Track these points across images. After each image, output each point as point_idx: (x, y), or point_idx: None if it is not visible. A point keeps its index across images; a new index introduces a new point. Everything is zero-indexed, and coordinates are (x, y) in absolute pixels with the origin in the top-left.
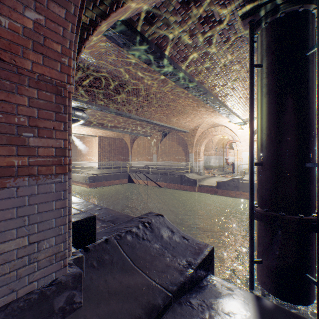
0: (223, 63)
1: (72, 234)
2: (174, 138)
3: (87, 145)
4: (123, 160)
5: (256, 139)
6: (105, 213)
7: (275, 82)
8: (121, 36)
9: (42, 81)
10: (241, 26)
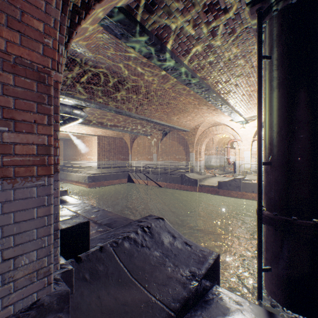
0: (226, 57)
1: (62, 242)
2: (174, 138)
3: (87, 145)
4: (123, 160)
5: (263, 137)
6: (103, 215)
7: (286, 74)
8: (118, 25)
9: (20, 65)
10: (248, 15)
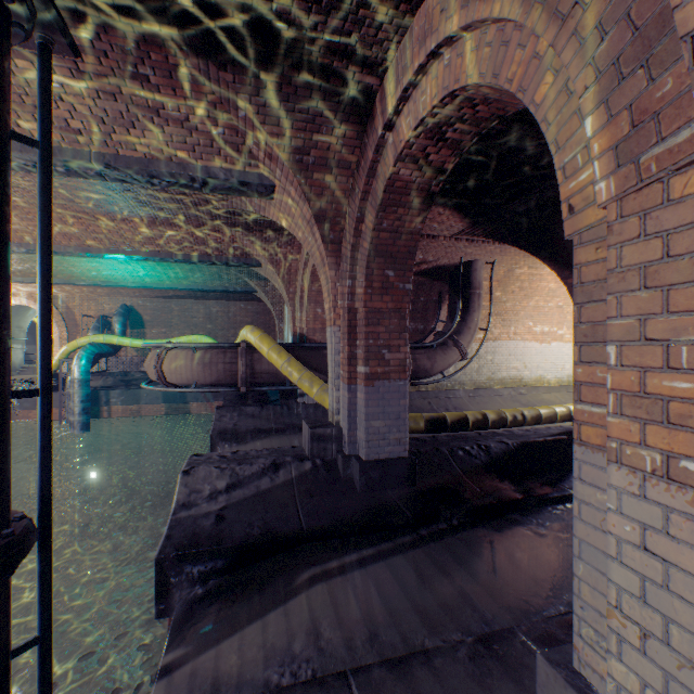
0: None
1: None
2: None
3: None
4: None
5: None
6: None
7: None
8: None
9: None
10: None
